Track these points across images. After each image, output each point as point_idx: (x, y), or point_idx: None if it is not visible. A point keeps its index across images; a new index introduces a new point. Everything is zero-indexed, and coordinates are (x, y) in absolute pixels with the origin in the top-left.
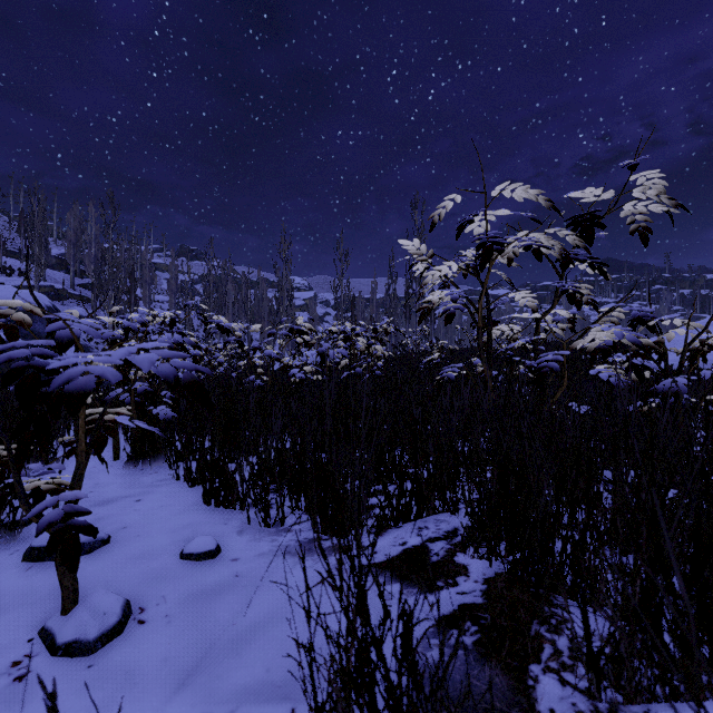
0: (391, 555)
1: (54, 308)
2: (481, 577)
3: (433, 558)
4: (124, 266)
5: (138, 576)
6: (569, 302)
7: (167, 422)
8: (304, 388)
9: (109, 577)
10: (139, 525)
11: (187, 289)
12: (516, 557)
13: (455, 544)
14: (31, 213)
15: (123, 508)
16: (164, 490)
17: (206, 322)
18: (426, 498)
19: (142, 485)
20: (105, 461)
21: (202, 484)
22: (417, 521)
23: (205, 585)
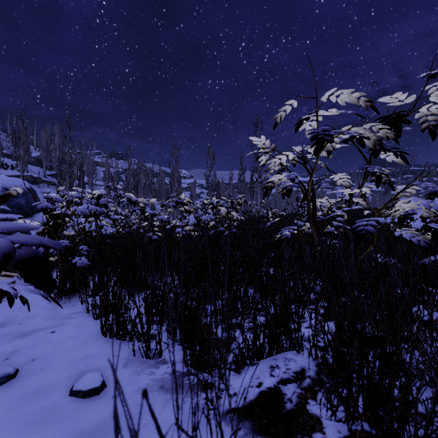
0: (249, 398)
1: (31, 189)
2: (337, 436)
3: (287, 405)
4: (76, 163)
5: (27, 417)
6: (378, 181)
7: (82, 269)
8: (185, 240)
9: (1, 419)
10: (46, 357)
11: (115, 177)
12: (381, 433)
13: (304, 388)
14: (19, 130)
15: (38, 340)
16: (75, 322)
17: (120, 197)
18: (276, 339)
19: (60, 317)
20: (26, 302)
21: (101, 319)
22: (268, 359)
23: (83, 429)
